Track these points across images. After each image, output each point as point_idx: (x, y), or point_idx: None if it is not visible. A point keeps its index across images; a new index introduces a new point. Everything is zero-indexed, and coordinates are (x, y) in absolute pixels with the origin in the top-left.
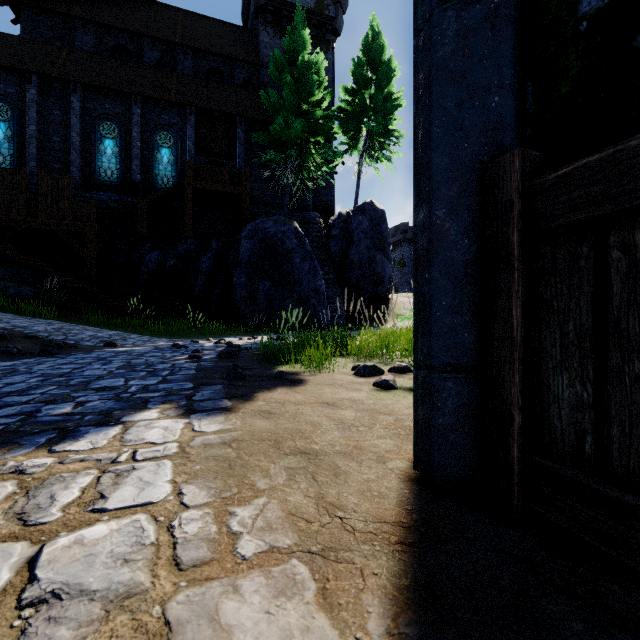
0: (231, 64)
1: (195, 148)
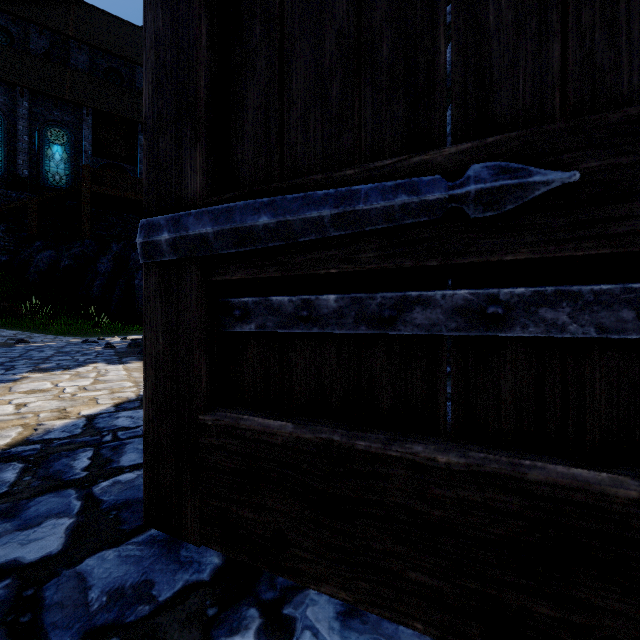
0: (132, 67)
1: (92, 149)
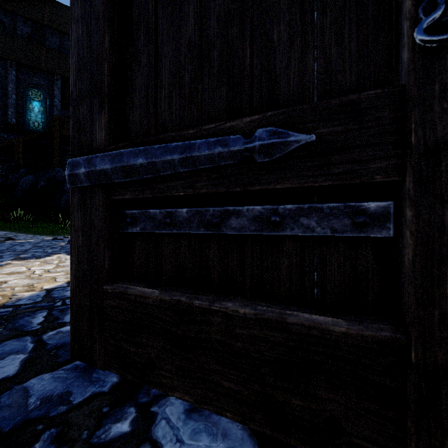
0: None
1: (61, 104)
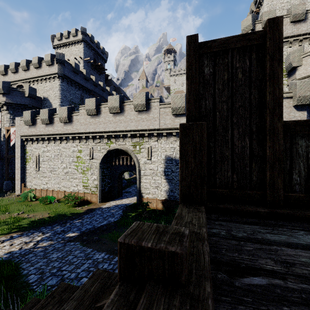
0: None
1: None
